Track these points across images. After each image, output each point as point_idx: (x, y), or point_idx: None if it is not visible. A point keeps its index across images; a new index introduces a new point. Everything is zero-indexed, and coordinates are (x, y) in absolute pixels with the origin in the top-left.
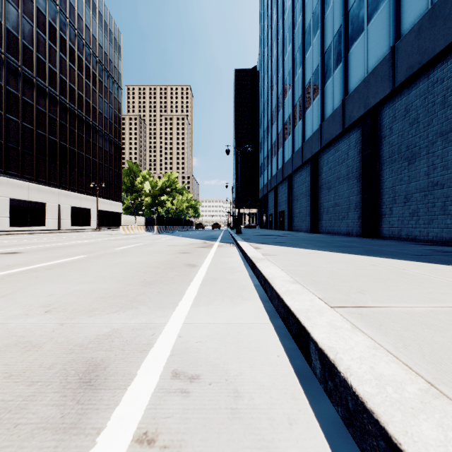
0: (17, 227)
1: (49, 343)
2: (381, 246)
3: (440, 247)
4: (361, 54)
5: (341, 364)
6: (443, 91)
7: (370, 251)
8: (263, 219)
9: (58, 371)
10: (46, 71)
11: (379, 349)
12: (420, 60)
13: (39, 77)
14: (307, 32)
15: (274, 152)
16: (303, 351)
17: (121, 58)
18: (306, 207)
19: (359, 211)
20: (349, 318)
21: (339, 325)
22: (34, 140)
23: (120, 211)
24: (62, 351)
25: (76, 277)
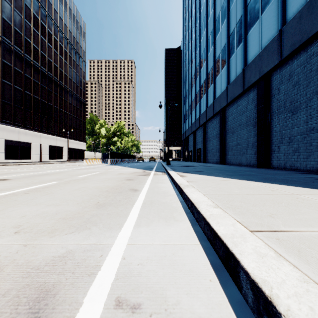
0: (10, 160)
1: (10, 266)
2: (273, 175)
3: (317, 175)
4: (256, 36)
5: (279, 303)
6: (317, 61)
7: (266, 178)
8: (185, 154)
9: (11, 299)
10: (31, 49)
11: (310, 283)
12: (301, 39)
13: (26, 53)
14: (217, 21)
15: (193, 107)
16: (231, 274)
17: (84, 40)
18: (216, 145)
19: (255, 149)
20: (269, 244)
21: (264, 252)
22: (23, 98)
23: (84, 148)
24: (20, 274)
25: (46, 200)
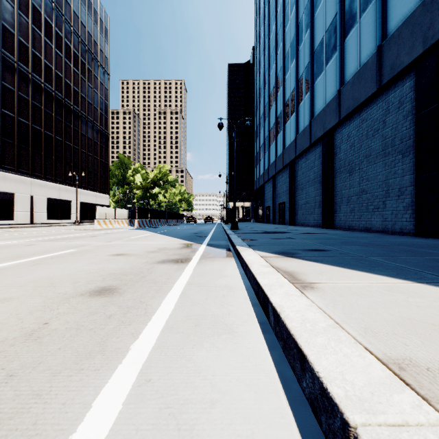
0: None
1: None
2: None
3: None
4: None
5: None
6: None
7: None
8: (259, 213)
9: None
10: (14, 44)
11: None
12: None
13: (5, 49)
14: None
15: (272, 138)
16: None
17: (107, 42)
18: (314, 197)
19: (406, 198)
20: None
21: None
22: None
23: (107, 204)
24: None
25: None
